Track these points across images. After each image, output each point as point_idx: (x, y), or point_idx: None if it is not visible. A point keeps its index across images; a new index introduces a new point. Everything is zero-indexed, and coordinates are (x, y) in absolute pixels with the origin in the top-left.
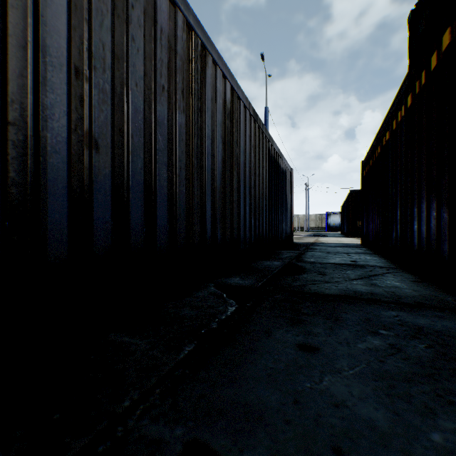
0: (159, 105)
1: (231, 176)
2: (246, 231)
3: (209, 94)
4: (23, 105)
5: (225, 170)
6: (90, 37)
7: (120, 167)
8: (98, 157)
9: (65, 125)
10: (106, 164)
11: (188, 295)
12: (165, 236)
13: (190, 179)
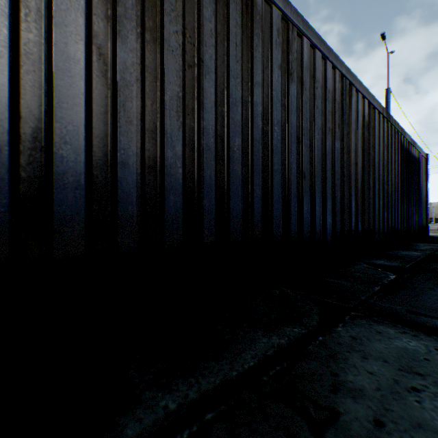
0: (327, 141)
1: (367, 176)
2: (379, 223)
3: (353, 117)
4: (284, 165)
5: (363, 173)
6: (302, 118)
7: (311, 186)
8: (305, 182)
9: (295, 170)
10: (307, 185)
11: (348, 267)
12: (330, 226)
13: (341, 185)
